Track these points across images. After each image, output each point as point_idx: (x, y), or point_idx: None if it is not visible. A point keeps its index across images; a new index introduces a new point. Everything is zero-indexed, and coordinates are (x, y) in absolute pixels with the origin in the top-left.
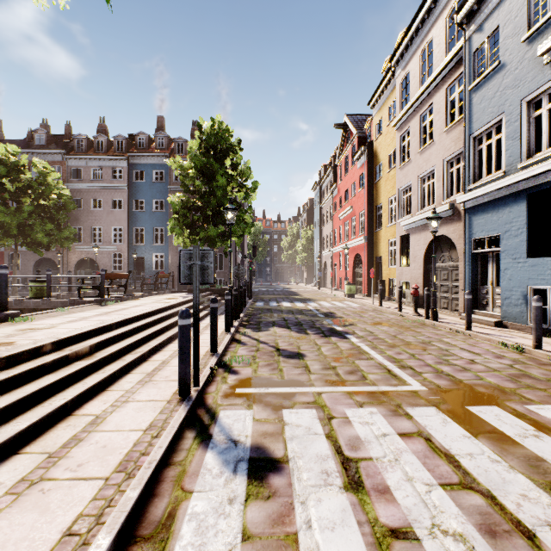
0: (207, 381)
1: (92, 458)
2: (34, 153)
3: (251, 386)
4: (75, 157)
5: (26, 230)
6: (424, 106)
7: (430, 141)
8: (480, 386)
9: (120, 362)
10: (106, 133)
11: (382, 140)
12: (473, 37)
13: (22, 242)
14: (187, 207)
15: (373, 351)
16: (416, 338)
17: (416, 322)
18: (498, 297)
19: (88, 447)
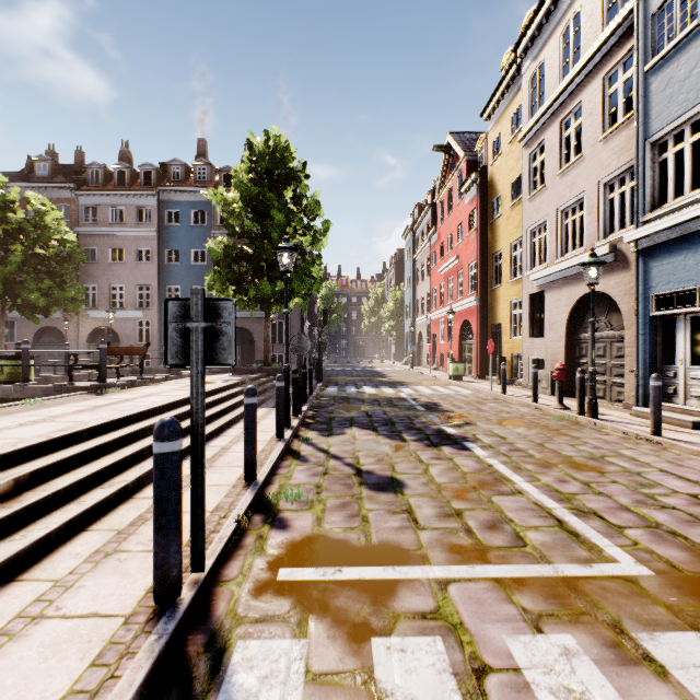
0: (227, 549)
1: None
2: (33, 188)
3: (309, 563)
4: (88, 193)
5: (14, 288)
6: (568, 107)
7: (578, 156)
8: None
9: (70, 509)
10: (130, 161)
11: (502, 163)
12: None
13: (12, 305)
14: (232, 255)
15: (517, 476)
16: (577, 450)
17: (564, 419)
18: (695, 383)
19: None
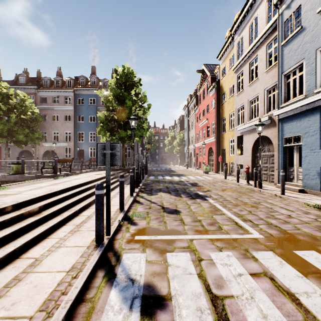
0: (116, 231)
1: (24, 297)
2: (18, 88)
3: (145, 235)
4: (43, 90)
5: (12, 133)
6: (252, 57)
7: (256, 78)
8: (299, 234)
9: (59, 218)
10: (61, 76)
11: (226, 79)
12: (284, 12)
13: (11, 140)
14: (108, 119)
15: (224, 209)
16: (250, 200)
17: (248, 189)
18: (300, 174)
19: (23, 286)
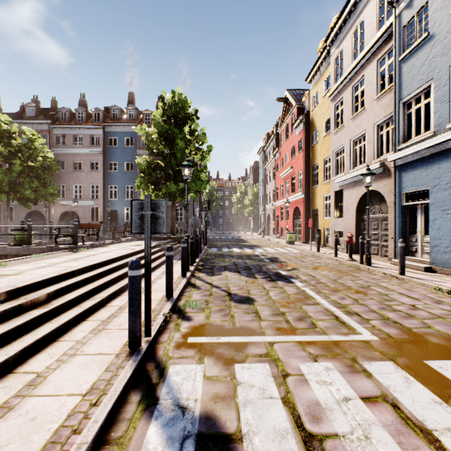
0: (160, 329)
1: (14, 438)
2: (25, 123)
3: (203, 335)
4: (59, 127)
5: (16, 187)
6: (356, 78)
7: (362, 108)
8: (431, 335)
9: (76, 310)
10: (85, 106)
11: (318, 110)
12: (402, 13)
13: (13, 197)
14: (151, 167)
15: (318, 296)
16: (355, 283)
17: (351, 267)
18: (427, 245)
19: (14, 420)
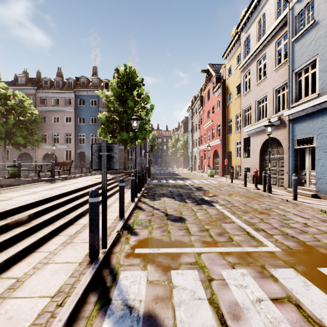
0: (114, 242)
1: None
2: (17, 89)
3: (147, 247)
4: (42, 91)
5: (10, 135)
6: (260, 55)
7: (264, 77)
8: (321, 247)
9: (50, 227)
10: (62, 76)
11: (231, 79)
12: (295, 6)
13: (9, 143)
14: (109, 120)
15: (233, 216)
16: (260, 206)
17: (257, 194)
18: (313, 178)
19: None
